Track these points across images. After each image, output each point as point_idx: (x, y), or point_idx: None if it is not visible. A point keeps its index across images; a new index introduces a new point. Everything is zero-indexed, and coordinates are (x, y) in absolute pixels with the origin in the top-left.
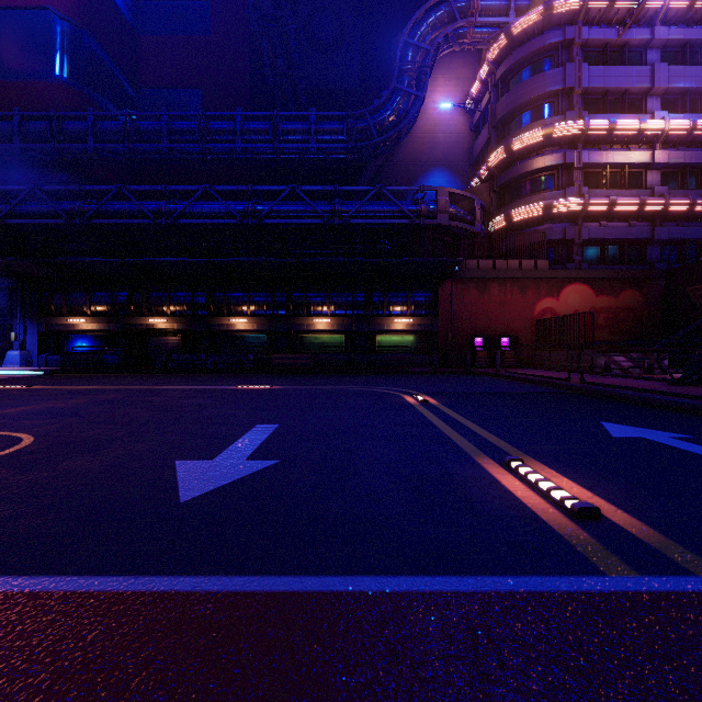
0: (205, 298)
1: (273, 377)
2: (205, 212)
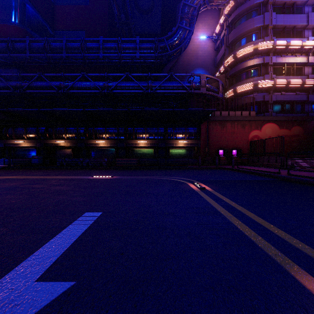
0: (84, 130)
1: (116, 171)
2: (83, 86)
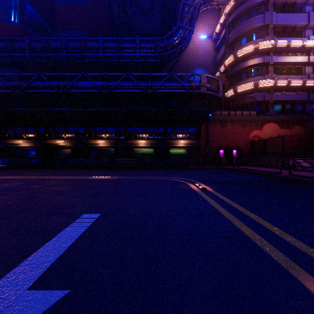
0: (83, 130)
1: (115, 171)
2: (83, 86)
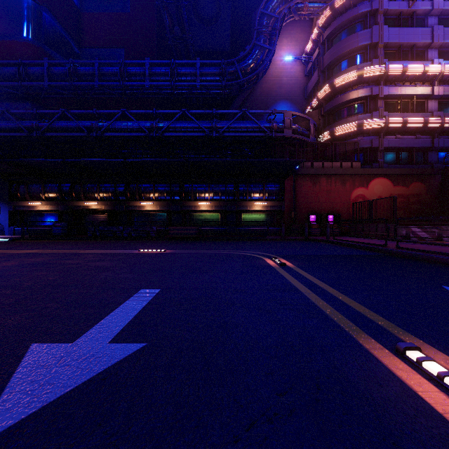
0: (124, 188)
1: (169, 243)
2: (123, 128)
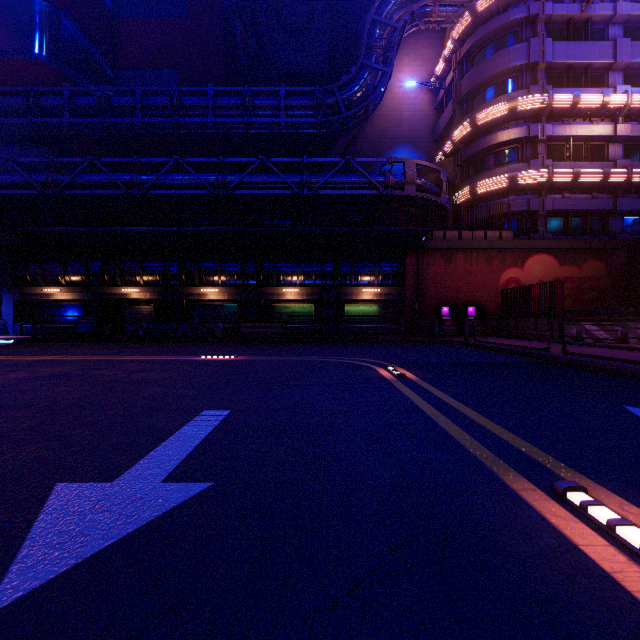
0: (177, 268)
1: (241, 346)
2: (176, 183)
